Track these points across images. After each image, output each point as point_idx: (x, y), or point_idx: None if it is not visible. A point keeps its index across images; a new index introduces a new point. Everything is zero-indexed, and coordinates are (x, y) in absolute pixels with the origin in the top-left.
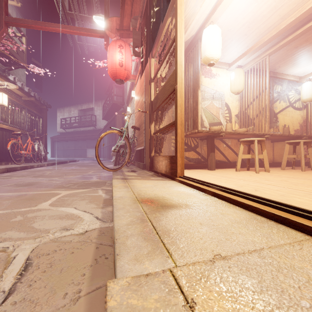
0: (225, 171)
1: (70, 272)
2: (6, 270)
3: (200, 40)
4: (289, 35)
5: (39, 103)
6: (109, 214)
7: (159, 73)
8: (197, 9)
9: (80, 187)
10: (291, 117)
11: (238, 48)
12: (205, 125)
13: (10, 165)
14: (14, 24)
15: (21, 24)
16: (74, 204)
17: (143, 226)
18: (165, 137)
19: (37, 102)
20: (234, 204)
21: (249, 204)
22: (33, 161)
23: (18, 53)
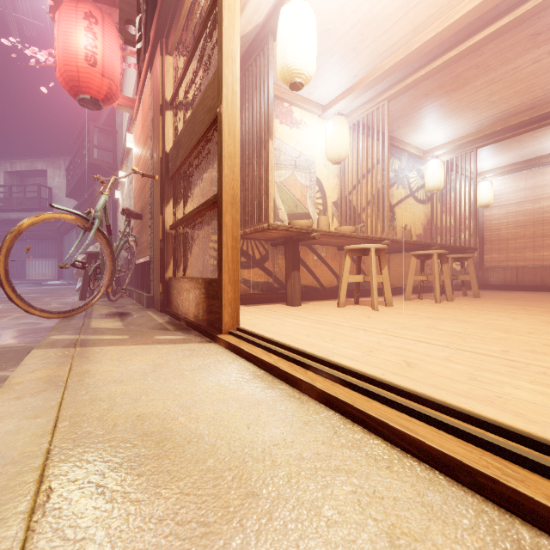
0: (320, 307)
1: None
2: None
3: (272, 36)
4: (422, 68)
5: None
6: None
7: (183, 89)
8: None
9: None
10: (413, 213)
11: (340, 77)
12: (281, 216)
13: None
14: None
15: None
16: None
17: None
18: (198, 237)
19: None
20: (399, 444)
21: (462, 463)
22: None
23: None
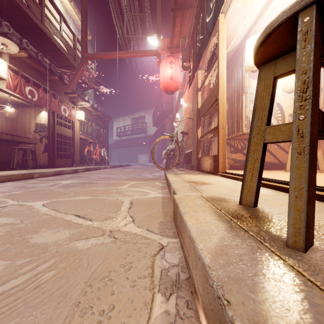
0: (273, 171)
1: (152, 206)
2: (123, 203)
3: (244, 47)
4: None
5: (103, 116)
6: (166, 192)
7: (205, 83)
8: (239, 25)
9: (142, 180)
10: None
11: None
12: None
13: (85, 166)
14: (91, 58)
15: (96, 57)
16: (142, 187)
17: (188, 188)
18: (211, 140)
19: (102, 115)
20: None
21: (263, 183)
22: (100, 164)
23: (89, 77)
